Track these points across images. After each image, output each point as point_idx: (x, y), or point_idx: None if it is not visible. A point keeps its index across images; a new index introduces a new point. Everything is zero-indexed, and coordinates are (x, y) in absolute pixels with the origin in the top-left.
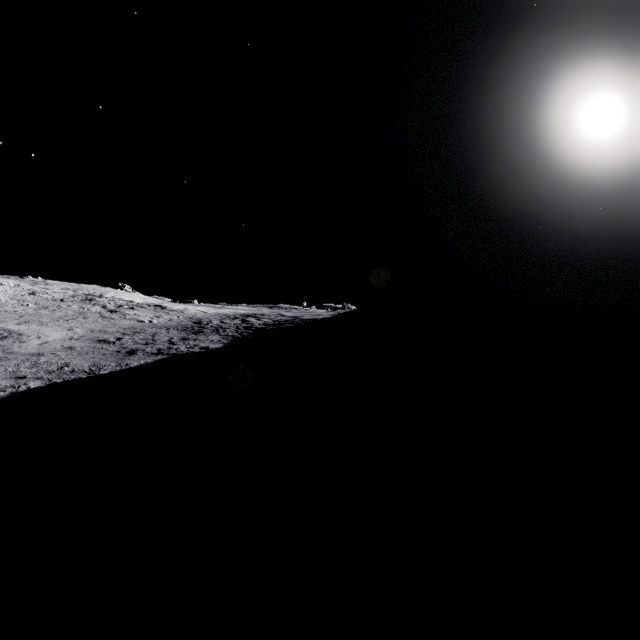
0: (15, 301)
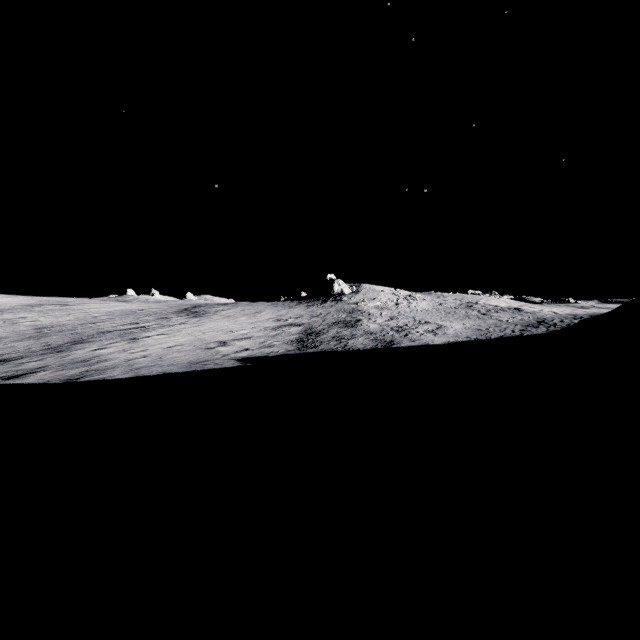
0: (434, 310)
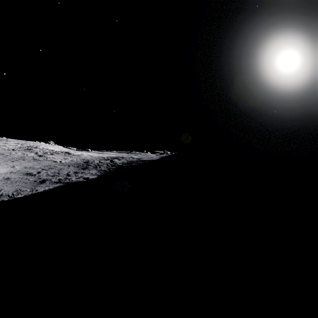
0: None
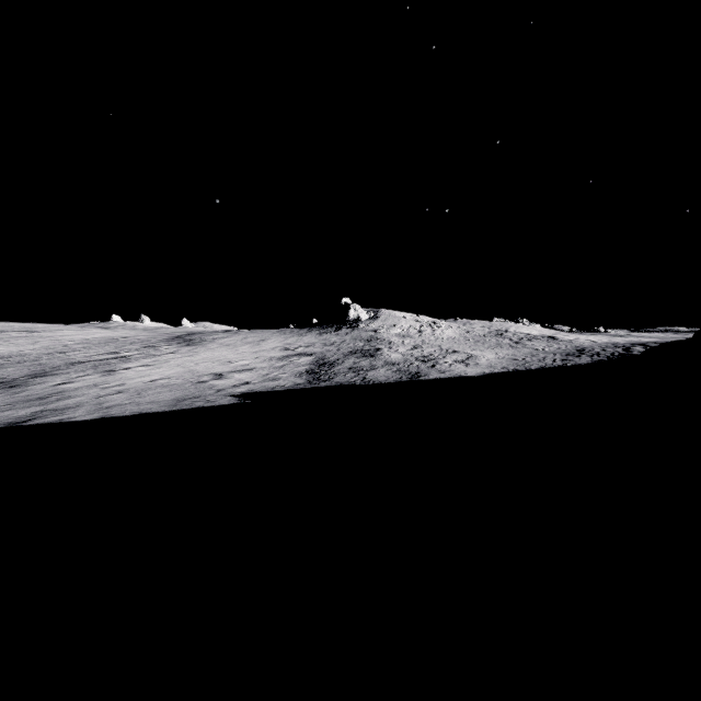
0: (462, 338)
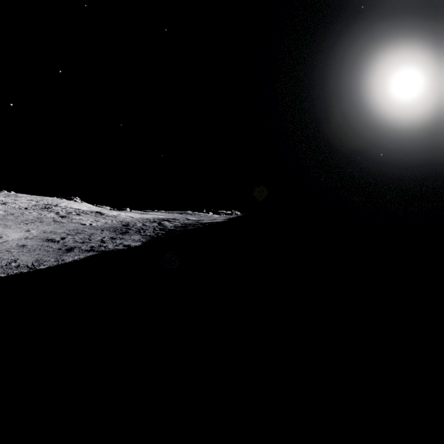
0: None
